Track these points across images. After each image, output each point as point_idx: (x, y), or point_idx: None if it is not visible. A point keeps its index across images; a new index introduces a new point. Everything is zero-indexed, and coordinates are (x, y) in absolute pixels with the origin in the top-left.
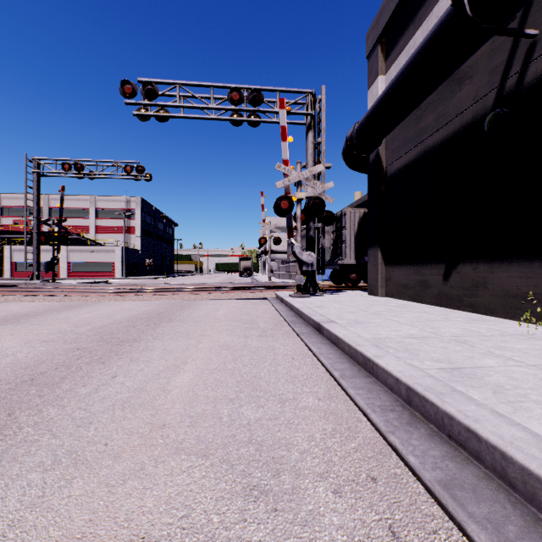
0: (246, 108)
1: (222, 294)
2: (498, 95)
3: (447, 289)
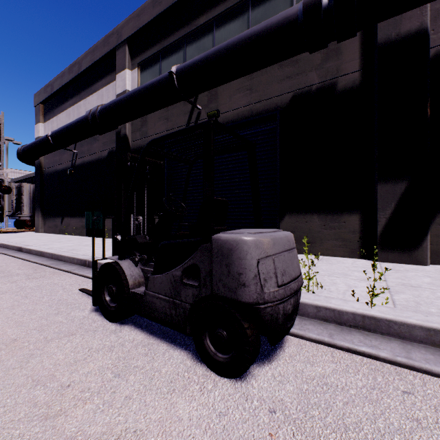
0: None
1: None
2: (72, 163)
3: (62, 227)
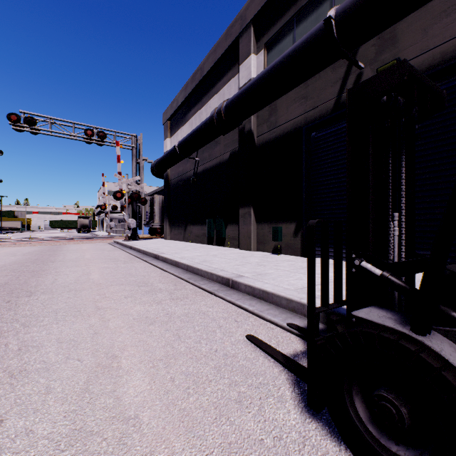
0: (96, 139)
1: (78, 241)
2: (194, 172)
3: (185, 235)
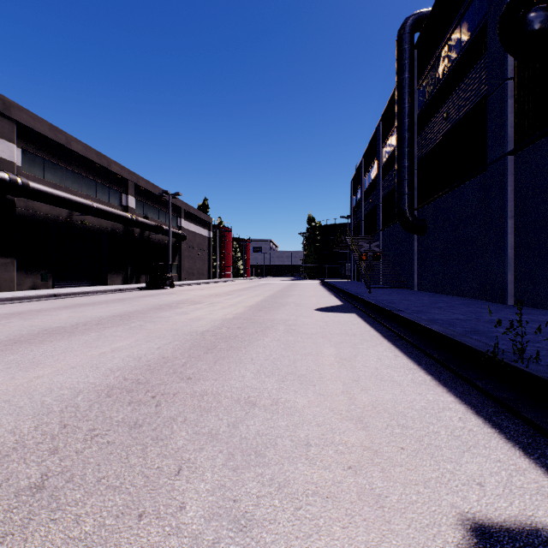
0: None
1: None
2: None
3: None
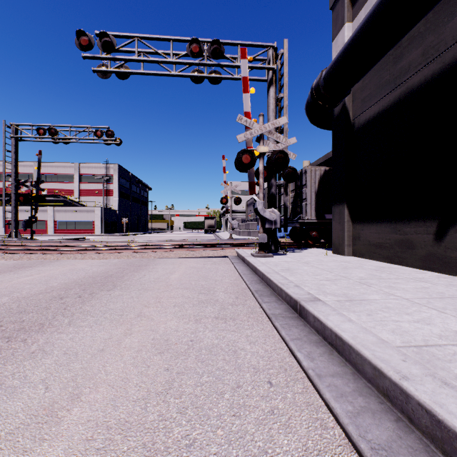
0: (207, 62)
1: (183, 252)
2: None
3: (441, 250)
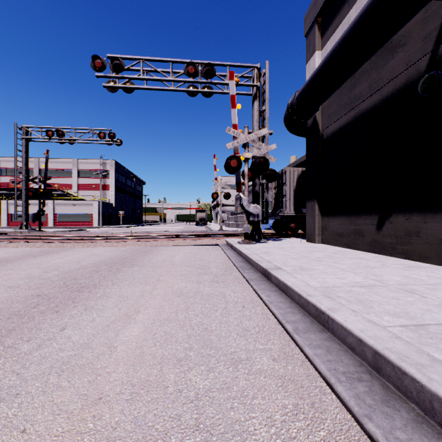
0: (201, 80)
1: (180, 241)
2: (431, 59)
3: (380, 237)
